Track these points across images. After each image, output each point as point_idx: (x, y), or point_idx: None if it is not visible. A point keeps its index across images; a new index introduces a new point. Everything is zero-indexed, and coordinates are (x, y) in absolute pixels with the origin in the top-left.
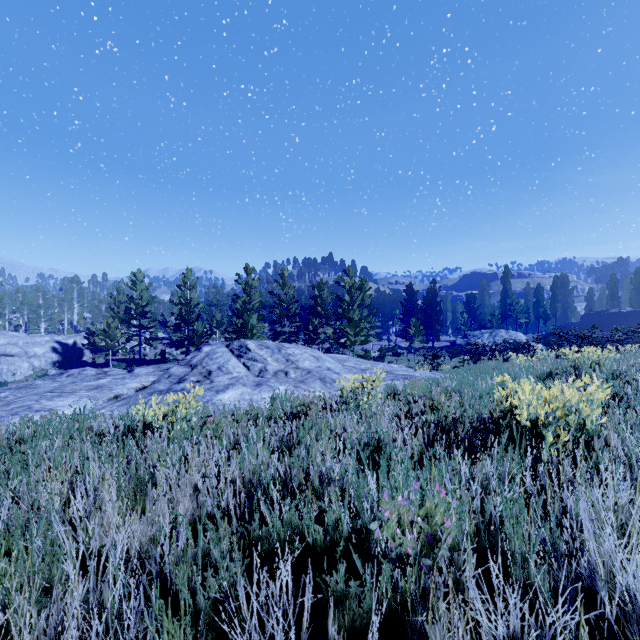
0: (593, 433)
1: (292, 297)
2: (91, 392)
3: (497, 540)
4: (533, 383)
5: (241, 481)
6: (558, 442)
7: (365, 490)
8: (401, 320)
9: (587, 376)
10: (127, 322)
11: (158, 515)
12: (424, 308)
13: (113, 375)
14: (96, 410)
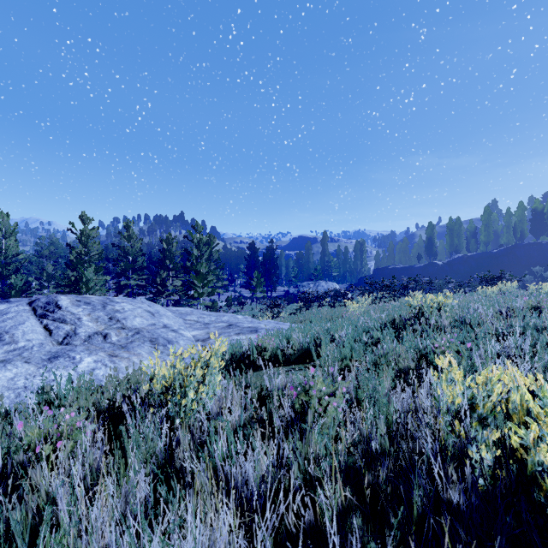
0: None
1: (139, 250)
2: None
3: None
4: None
5: None
6: None
7: None
8: (245, 273)
9: None
10: None
11: None
12: (264, 263)
13: None
14: None
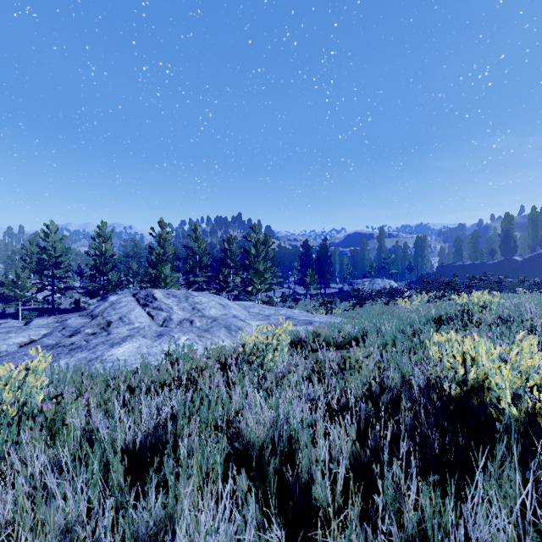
0: None
1: (204, 250)
2: None
3: None
4: (489, 343)
5: None
6: None
7: None
8: (299, 271)
9: None
10: (39, 272)
11: None
12: (318, 261)
13: None
14: None
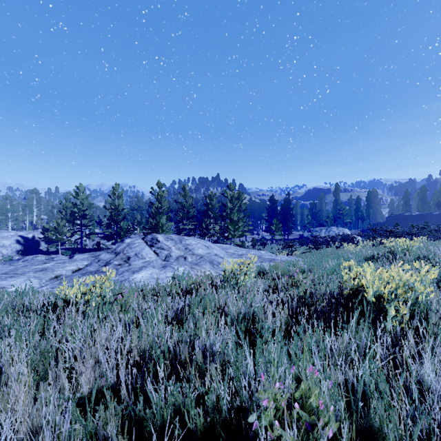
0: (424, 306)
1: (191, 204)
2: (37, 273)
3: (369, 422)
4: (373, 266)
5: (138, 352)
6: (397, 314)
7: (243, 364)
8: (266, 220)
9: (417, 261)
10: (72, 222)
11: (60, 388)
12: (282, 212)
13: (56, 260)
14: (40, 287)
